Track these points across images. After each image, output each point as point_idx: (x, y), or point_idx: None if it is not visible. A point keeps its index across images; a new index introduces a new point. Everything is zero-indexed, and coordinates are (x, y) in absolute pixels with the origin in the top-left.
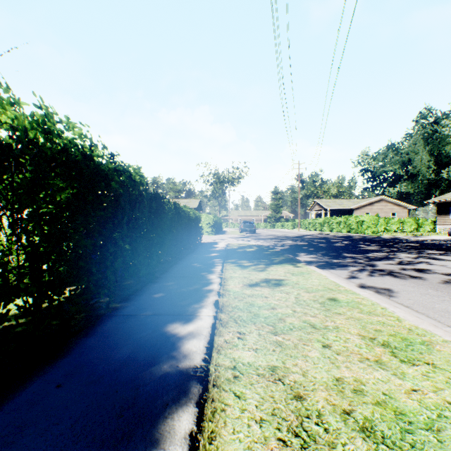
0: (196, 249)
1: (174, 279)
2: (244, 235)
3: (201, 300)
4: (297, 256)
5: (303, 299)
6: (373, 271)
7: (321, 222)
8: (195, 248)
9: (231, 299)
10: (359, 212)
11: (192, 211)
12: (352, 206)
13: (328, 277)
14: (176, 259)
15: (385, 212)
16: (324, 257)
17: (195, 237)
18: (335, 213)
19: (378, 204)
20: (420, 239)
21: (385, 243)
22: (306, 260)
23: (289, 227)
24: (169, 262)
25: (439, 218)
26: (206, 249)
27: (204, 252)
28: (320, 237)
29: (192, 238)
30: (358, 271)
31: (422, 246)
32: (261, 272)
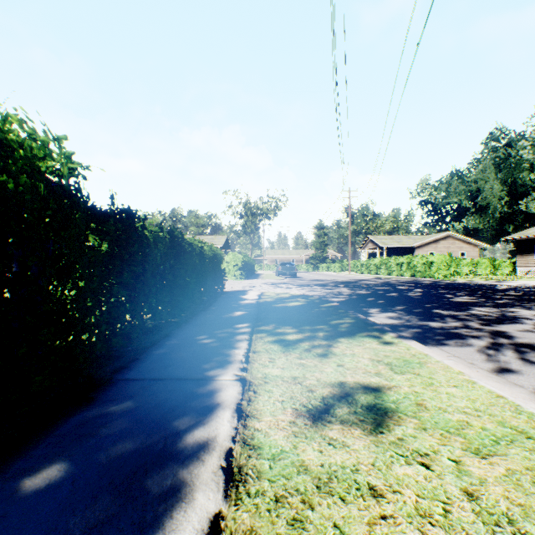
0: (212, 304)
1: (136, 388)
2: (283, 280)
3: (159, 525)
4: (367, 315)
5: (502, 512)
6: (521, 350)
7: (377, 263)
8: (212, 301)
9: (264, 512)
10: (422, 251)
11: (209, 247)
12: (413, 243)
13: (470, 376)
14: (171, 325)
15: (453, 251)
16: (410, 317)
17: (213, 284)
18: (391, 253)
19: (444, 242)
20: (513, 286)
21: (474, 291)
22: (386, 323)
23: (337, 270)
24: (160, 329)
25: (520, 259)
26: (227, 304)
27: (224, 309)
28: (381, 283)
29: (206, 287)
30: (494, 350)
31: (531, 297)
32: (324, 360)
